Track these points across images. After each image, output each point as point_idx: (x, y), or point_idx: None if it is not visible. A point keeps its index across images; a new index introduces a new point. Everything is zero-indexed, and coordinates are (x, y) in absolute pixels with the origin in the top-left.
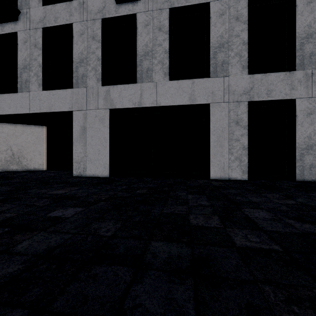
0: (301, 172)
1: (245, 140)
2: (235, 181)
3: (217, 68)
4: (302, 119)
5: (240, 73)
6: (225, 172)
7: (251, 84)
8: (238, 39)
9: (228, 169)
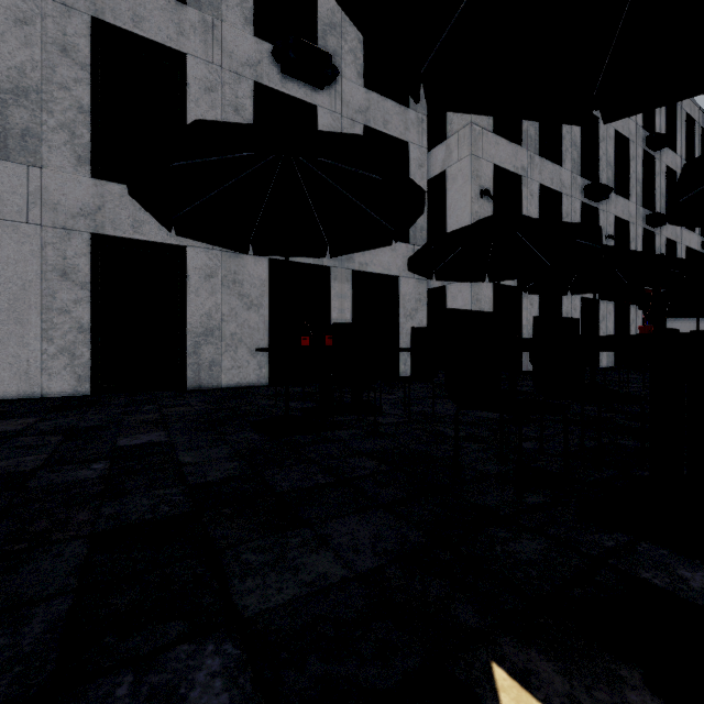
0: (196, 374)
1: (85, 313)
2: (43, 400)
3: (7, 140)
4: (199, 284)
5: (72, 170)
6: (32, 382)
7: (99, 200)
8: (68, 96)
9: (42, 375)
